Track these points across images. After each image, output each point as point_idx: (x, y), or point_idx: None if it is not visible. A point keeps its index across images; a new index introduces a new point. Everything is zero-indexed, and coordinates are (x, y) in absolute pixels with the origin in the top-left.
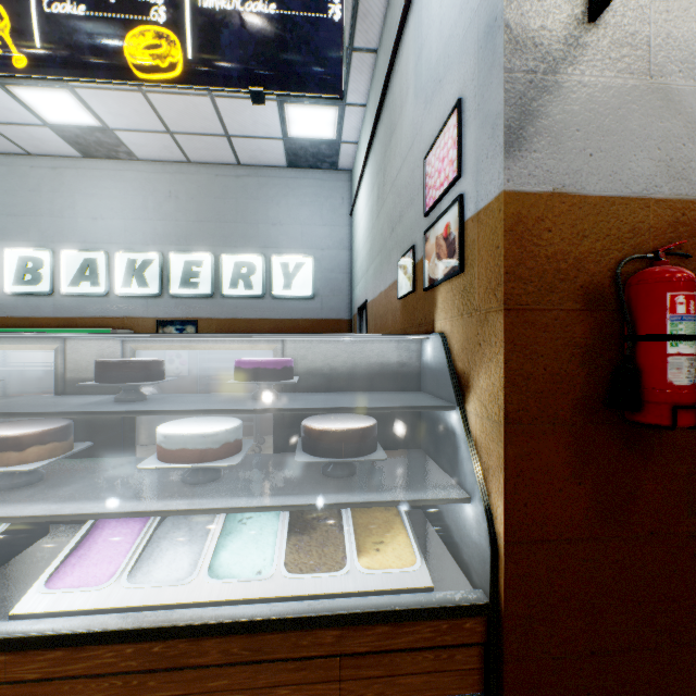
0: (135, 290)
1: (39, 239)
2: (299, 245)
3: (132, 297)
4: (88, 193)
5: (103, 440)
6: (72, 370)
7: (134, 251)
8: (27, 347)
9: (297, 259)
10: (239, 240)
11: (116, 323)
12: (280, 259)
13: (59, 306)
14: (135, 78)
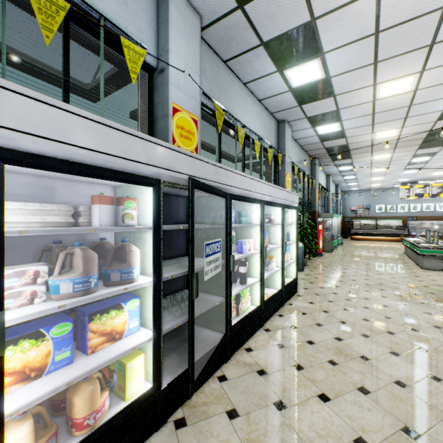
0: (401, 211)
1: (381, 203)
2: (442, 200)
3: (400, 212)
4: (391, 194)
5: (442, 229)
6: (438, 223)
7: (401, 204)
8: (434, 222)
9: (442, 203)
10: (426, 200)
11: (397, 217)
12: (437, 204)
13: (385, 214)
14: (440, 197)
